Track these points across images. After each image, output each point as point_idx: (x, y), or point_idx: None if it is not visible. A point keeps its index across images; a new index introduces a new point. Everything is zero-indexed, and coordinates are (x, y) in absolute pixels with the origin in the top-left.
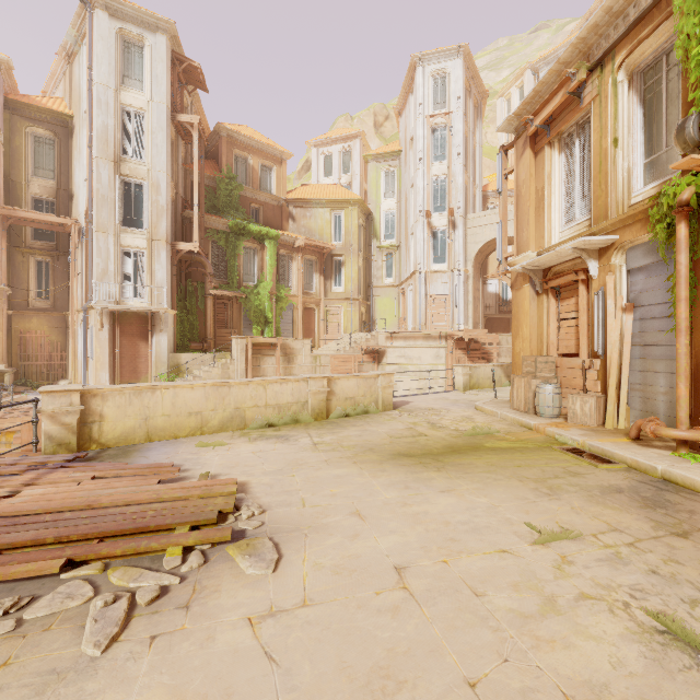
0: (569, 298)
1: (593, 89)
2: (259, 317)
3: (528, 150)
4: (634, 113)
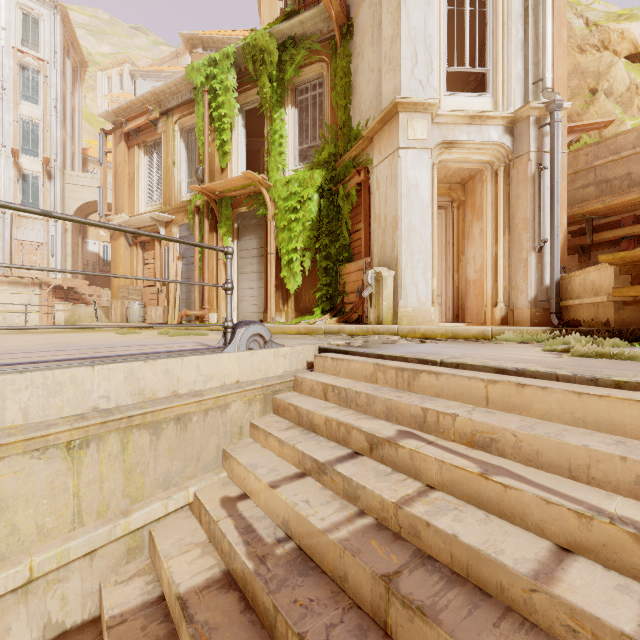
0: (150, 250)
1: (163, 126)
2: None
3: (124, 142)
4: (183, 152)
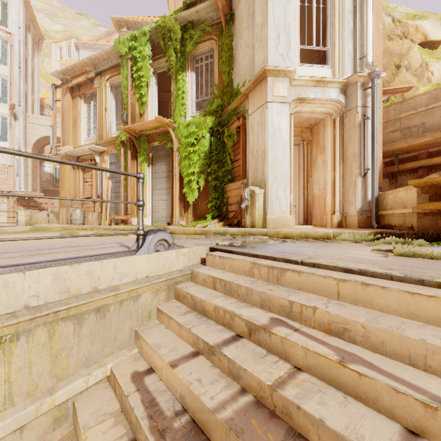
0: (89, 172)
1: (98, 83)
2: None
3: (69, 94)
4: (113, 102)
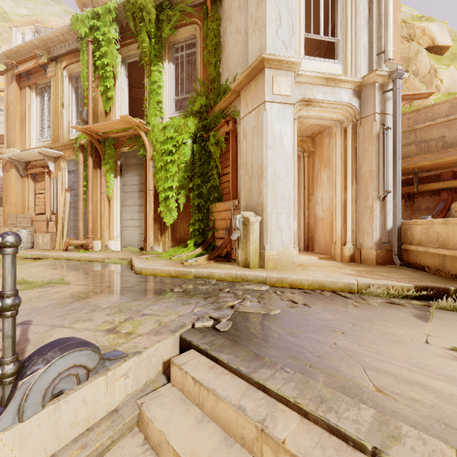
0: (41, 181)
1: (52, 71)
2: None
3: (15, 83)
4: (72, 95)
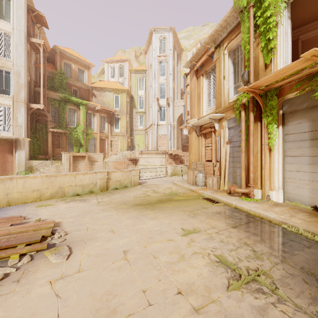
0: (209, 138)
1: (216, 55)
2: (77, 143)
3: (194, 76)
4: (230, 67)
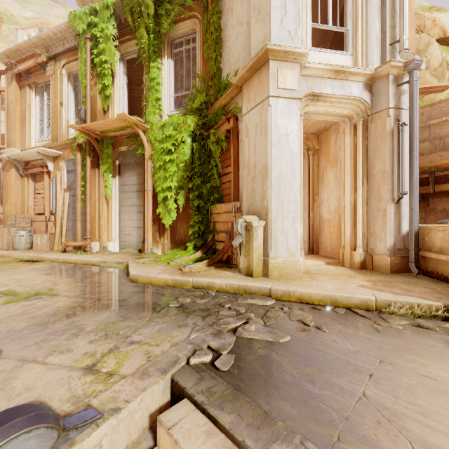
0: (41, 181)
1: (51, 69)
2: None
3: (15, 82)
4: (71, 94)
